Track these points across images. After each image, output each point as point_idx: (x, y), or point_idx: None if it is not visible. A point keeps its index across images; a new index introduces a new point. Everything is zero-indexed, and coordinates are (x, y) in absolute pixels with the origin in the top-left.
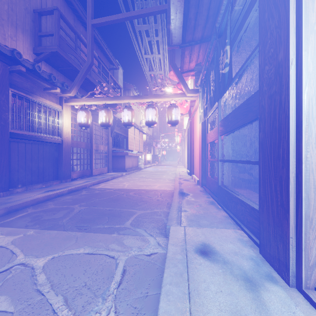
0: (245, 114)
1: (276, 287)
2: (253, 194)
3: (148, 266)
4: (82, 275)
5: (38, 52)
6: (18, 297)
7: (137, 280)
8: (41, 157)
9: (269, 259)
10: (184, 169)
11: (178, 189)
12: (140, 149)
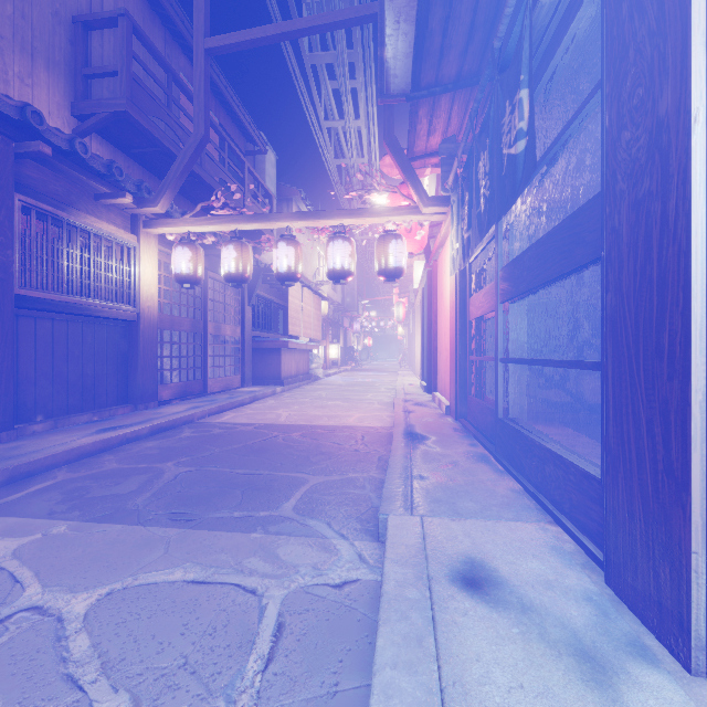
0: (565, 250)
1: (656, 675)
2: (576, 438)
3: (337, 615)
4: (178, 637)
5: (82, 113)
6: (20, 696)
7: (310, 651)
8: (89, 351)
9: (633, 601)
10: (415, 378)
11: (403, 425)
12: (316, 335)
